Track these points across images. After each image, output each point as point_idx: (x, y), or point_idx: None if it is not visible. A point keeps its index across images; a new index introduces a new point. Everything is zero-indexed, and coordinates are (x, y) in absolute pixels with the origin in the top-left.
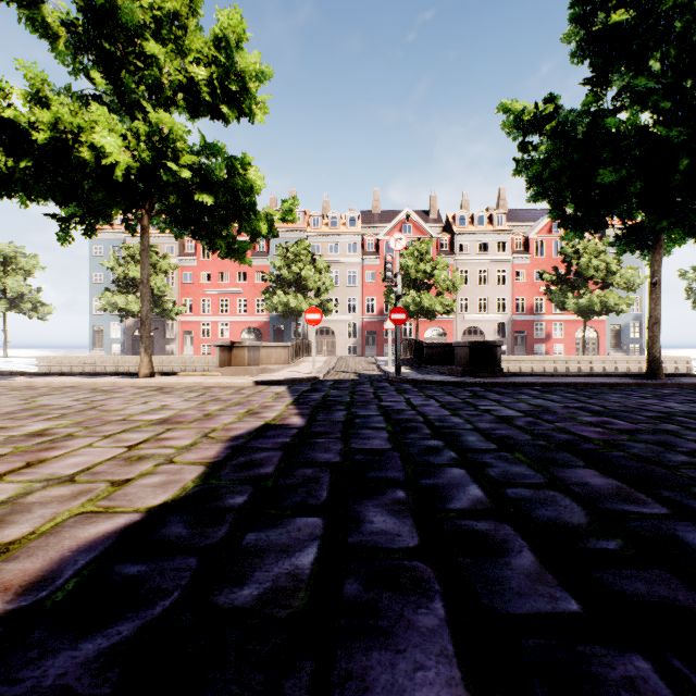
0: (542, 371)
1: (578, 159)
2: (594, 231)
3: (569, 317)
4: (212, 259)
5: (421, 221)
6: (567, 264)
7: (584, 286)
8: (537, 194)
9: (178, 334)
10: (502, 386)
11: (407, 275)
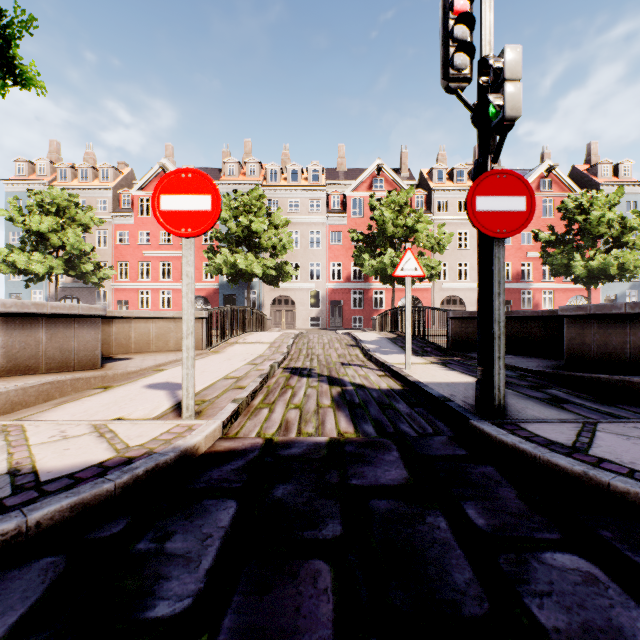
0: None
1: None
2: None
3: (559, 284)
4: (152, 216)
5: (394, 175)
6: (567, 222)
7: (592, 246)
8: None
9: (112, 304)
10: None
11: (381, 232)
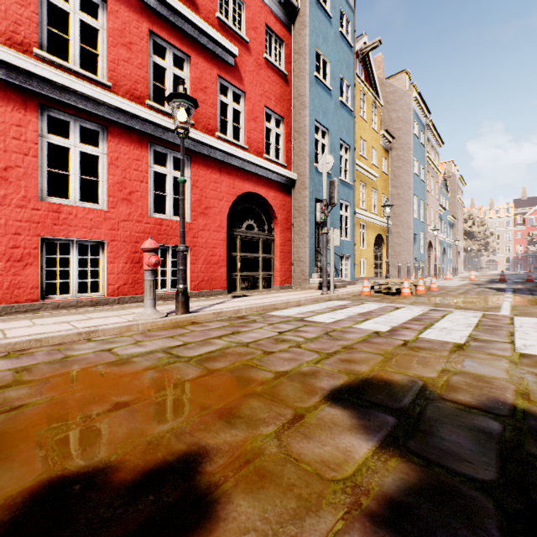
0: None
1: None
2: None
3: None
4: None
5: None
6: None
7: None
8: None
9: None
10: None
11: None
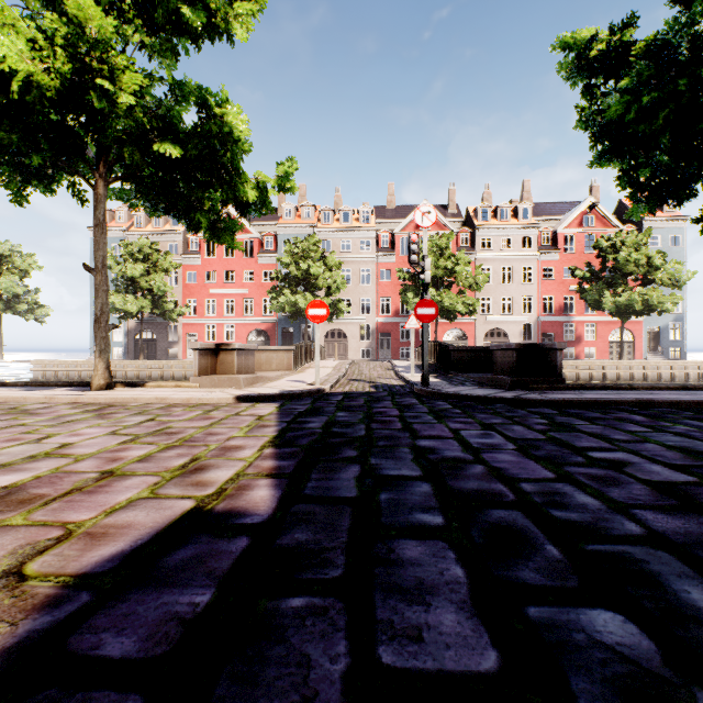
0: (575, 377)
1: (686, 85)
2: (677, 201)
3: (602, 317)
4: (217, 257)
5: (439, 215)
6: (602, 260)
7: (622, 283)
8: (609, 150)
9: (182, 337)
10: (578, 405)
11: None
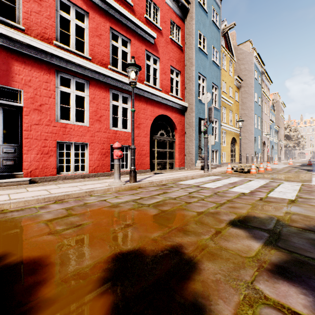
0: None
1: None
2: None
3: None
4: None
5: None
6: None
7: None
8: None
9: None
10: None
11: None
